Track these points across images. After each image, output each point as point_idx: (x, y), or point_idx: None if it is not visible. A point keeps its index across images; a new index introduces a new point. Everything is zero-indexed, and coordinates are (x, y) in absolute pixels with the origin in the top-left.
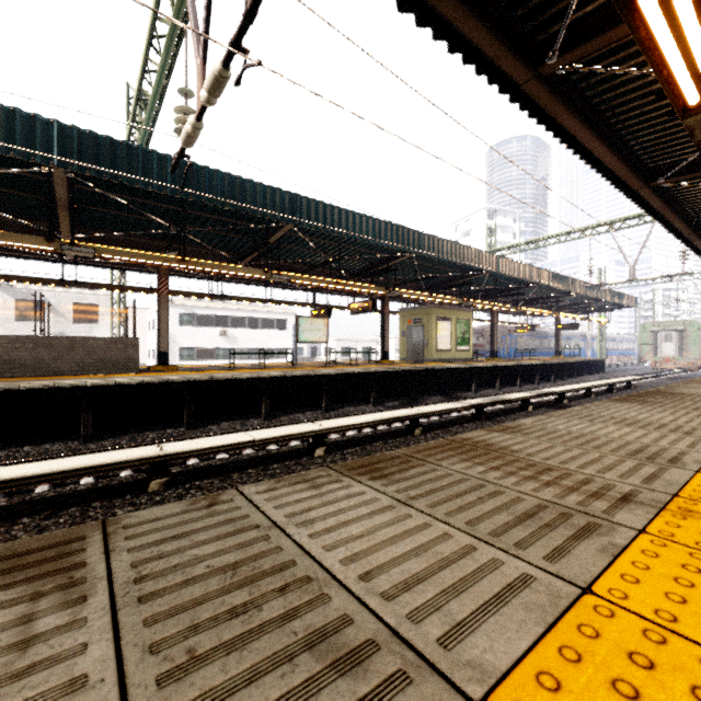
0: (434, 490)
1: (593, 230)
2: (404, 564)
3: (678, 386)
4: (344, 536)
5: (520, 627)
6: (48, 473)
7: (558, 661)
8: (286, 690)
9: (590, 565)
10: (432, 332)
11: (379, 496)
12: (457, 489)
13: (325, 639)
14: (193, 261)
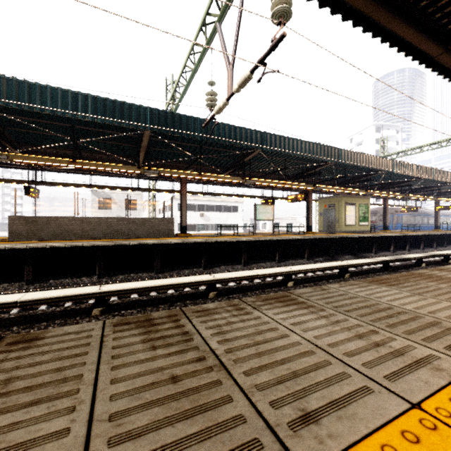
0: (427, 291)
1: None
2: (444, 311)
3: None
4: (402, 302)
5: None
6: (170, 284)
7: None
8: (436, 332)
9: None
10: (341, 213)
11: (401, 292)
12: (440, 291)
13: (435, 325)
14: (204, 174)
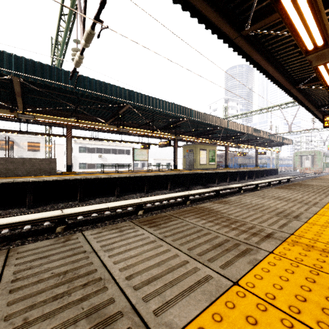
0: (178, 232)
1: (272, 108)
2: (150, 271)
3: (308, 181)
4: (126, 256)
5: (197, 303)
6: (5, 224)
7: (210, 321)
8: None
9: (241, 270)
10: (197, 156)
11: (150, 236)
12: (189, 231)
13: (97, 311)
14: (82, 122)
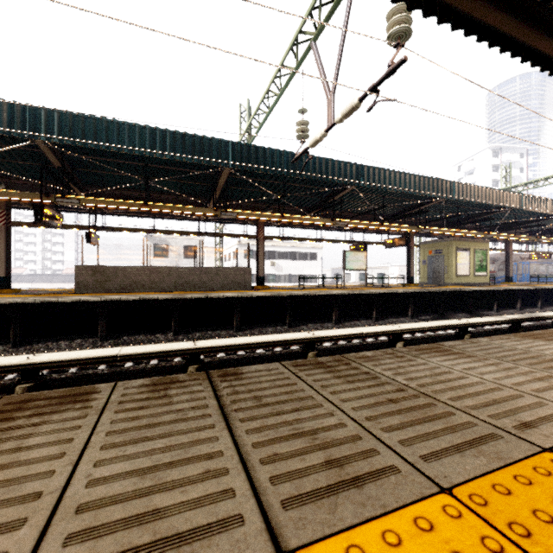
0: None
1: None
2: None
3: None
4: None
5: None
6: (267, 342)
7: None
8: None
9: None
10: (452, 261)
11: None
12: None
13: None
14: (288, 216)
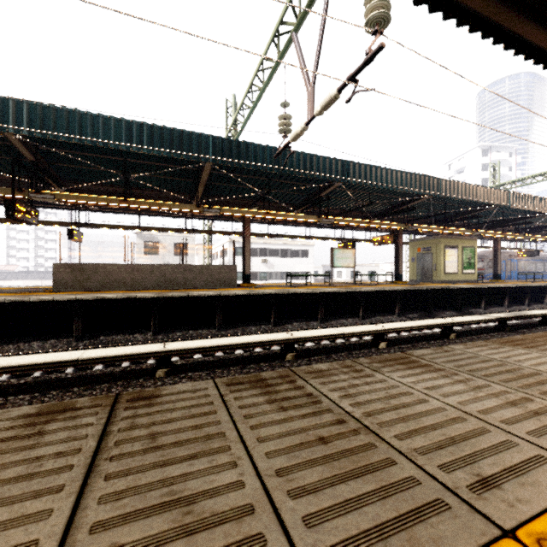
0: None
1: None
2: None
3: None
4: None
5: None
6: (242, 343)
7: None
8: None
9: None
10: (440, 258)
11: (544, 355)
12: None
13: None
14: (273, 213)
